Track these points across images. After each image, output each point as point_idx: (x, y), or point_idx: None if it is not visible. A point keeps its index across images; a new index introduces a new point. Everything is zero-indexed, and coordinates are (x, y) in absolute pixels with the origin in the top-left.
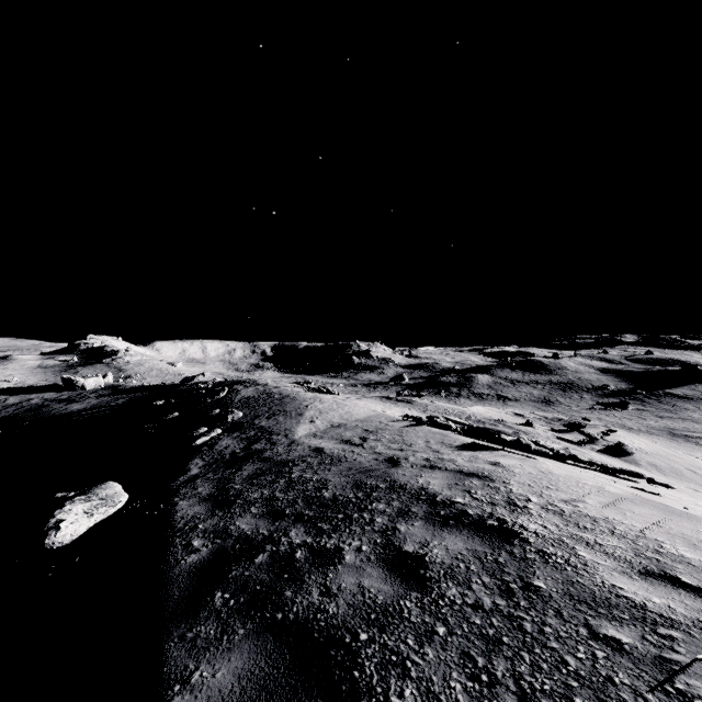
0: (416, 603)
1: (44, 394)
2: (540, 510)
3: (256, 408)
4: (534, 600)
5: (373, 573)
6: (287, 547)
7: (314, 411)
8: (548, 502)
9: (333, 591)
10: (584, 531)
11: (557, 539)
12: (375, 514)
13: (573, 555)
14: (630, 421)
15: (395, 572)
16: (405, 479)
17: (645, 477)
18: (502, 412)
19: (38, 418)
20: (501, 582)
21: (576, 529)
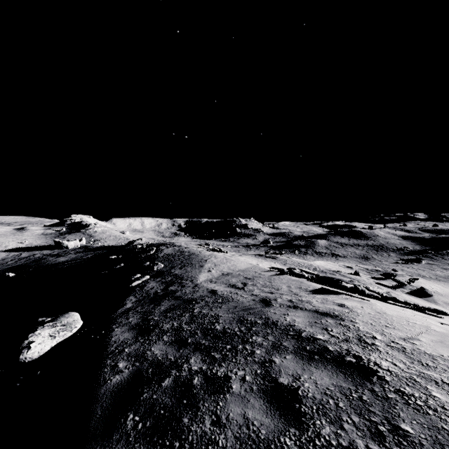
0: (295, 441)
1: (43, 251)
2: (386, 347)
3: (172, 261)
4: (406, 447)
5: (255, 404)
6: (187, 373)
7: (210, 264)
8: (391, 340)
9: (223, 421)
10: (428, 369)
11: (409, 377)
12: (255, 347)
13: (429, 396)
14: (423, 272)
15: (274, 404)
16: (276, 317)
17: (448, 314)
18: (337, 265)
19: (39, 266)
20: (370, 423)
21: (421, 367)
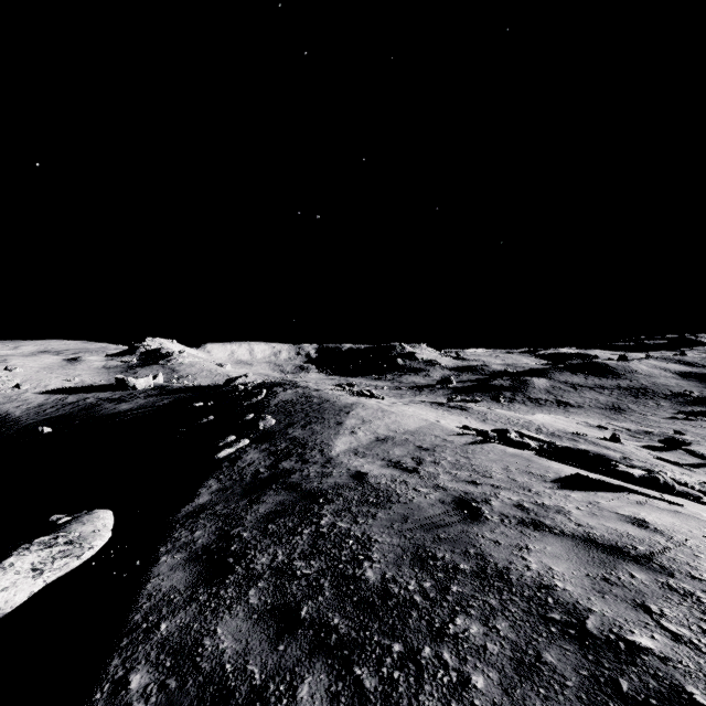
0: None
1: (99, 393)
2: None
3: (291, 414)
4: None
5: None
6: None
7: (355, 420)
8: None
9: None
10: None
11: None
12: (467, 659)
13: None
14: None
15: None
16: (502, 556)
17: None
18: (573, 422)
19: (89, 417)
20: None
21: None
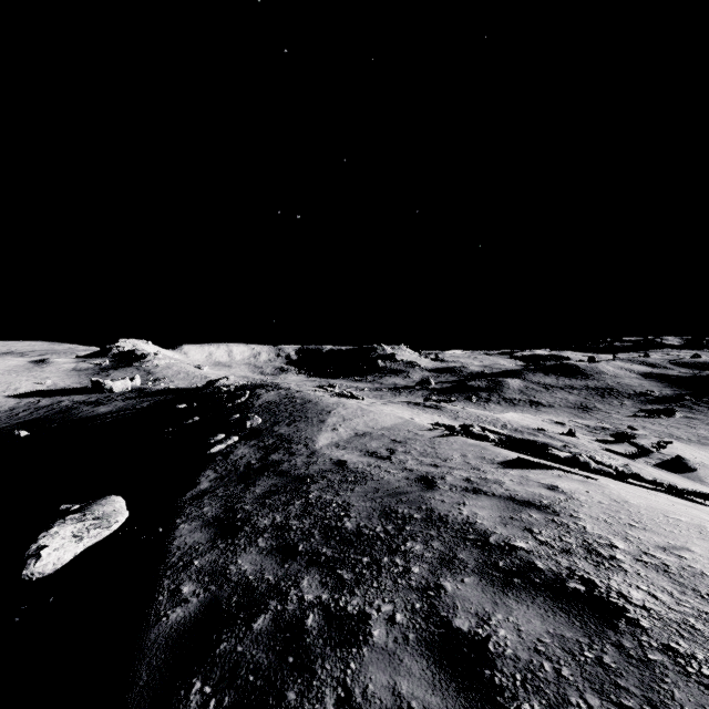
0: None
1: (74, 396)
2: (634, 564)
3: (276, 414)
4: None
5: (413, 667)
6: (296, 607)
7: (337, 418)
8: (641, 550)
9: (356, 700)
10: None
11: (682, 621)
12: (411, 560)
13: None
14: (678, 430)
15: (446, 669)
16: (445, 508)
17: None
18: (539, 420)
19: (66, 420)
20: None
21: (700, 600)
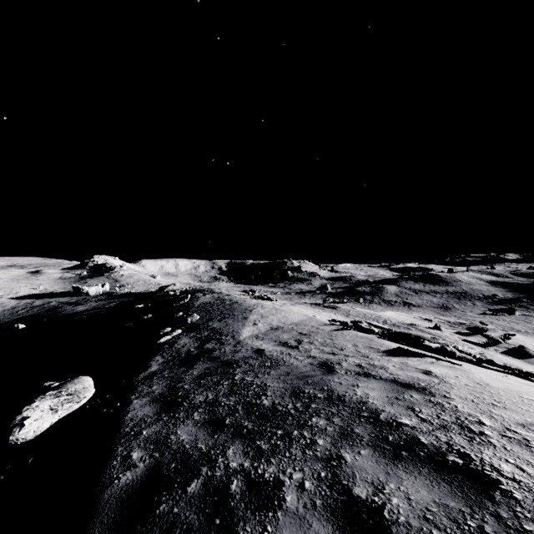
0: None
1: (60, 298)
2: (501, 439)
3: (210, 312)
4: None
5: (321, 532)
6: (223, 473)
7: (256, 315)
8: (505, 427)
9: None
10: None
11: None
12: (316, 434)
13: None
14: (517, 325)
15: (348, 533)
16: (342, 389)
17: None
18: (411, 317)
19: (53, 316)
20: None
21: None
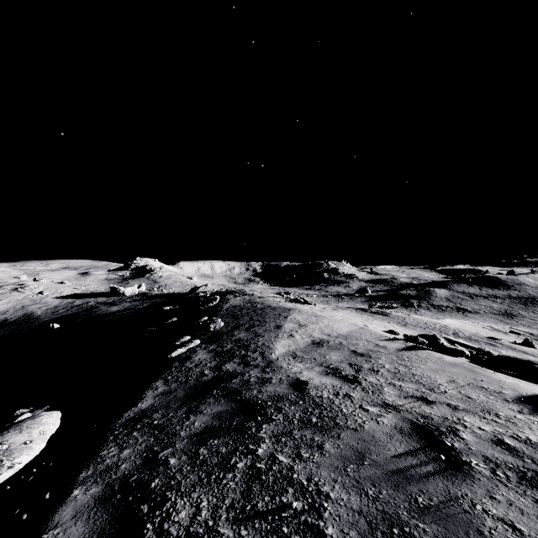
0: None
1: (98, 298)
2: None
3: (238, 317)
4: None
5: None
6: None
7: (293, 324)
8: None
9: None
10: None
11: None
12: None
13: None
14: None
15: None
16: None
17: None
18: (479, 326)
19: (88, 316)
20: None
21: None
